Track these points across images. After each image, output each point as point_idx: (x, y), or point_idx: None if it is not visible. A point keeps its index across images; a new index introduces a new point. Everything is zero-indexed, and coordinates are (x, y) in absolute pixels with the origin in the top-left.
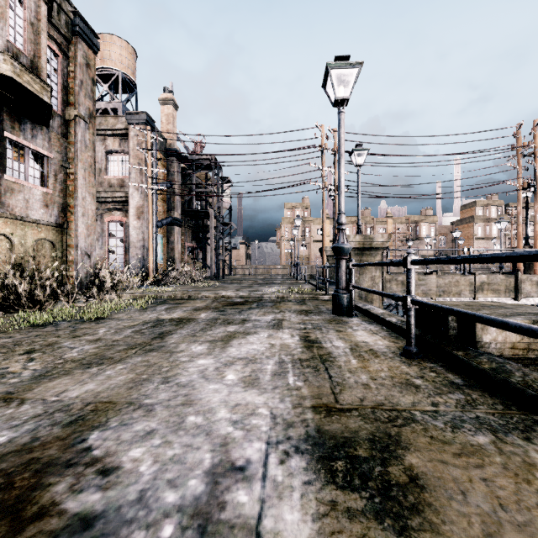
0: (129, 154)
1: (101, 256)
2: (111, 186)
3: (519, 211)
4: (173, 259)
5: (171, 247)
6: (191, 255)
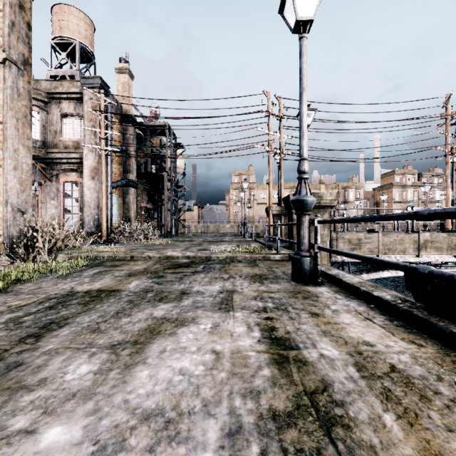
0: (83, 117)
1: (56, 215)
2: (66, 147)
3: (447, 174)
4: (129, 218)
5: (127, 207)
6: (147, 215)
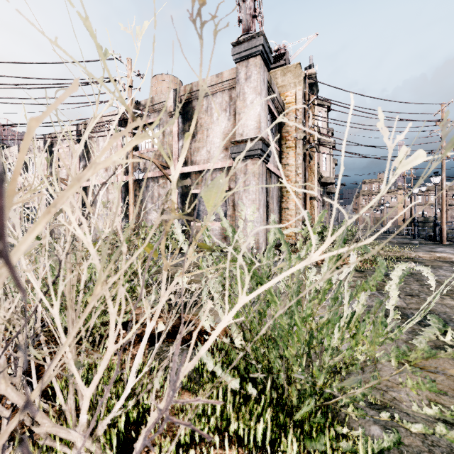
0: None
1: None
2: None
3: None
4: None
5: None
6: None
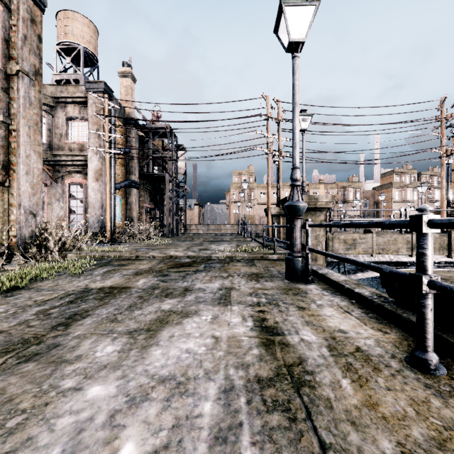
0: (88, 120)
1: (62, 216)
2: (71, 150)
3: (442, 176)
4: (131, 218)
5: (130, 207)
6: (149, 214)
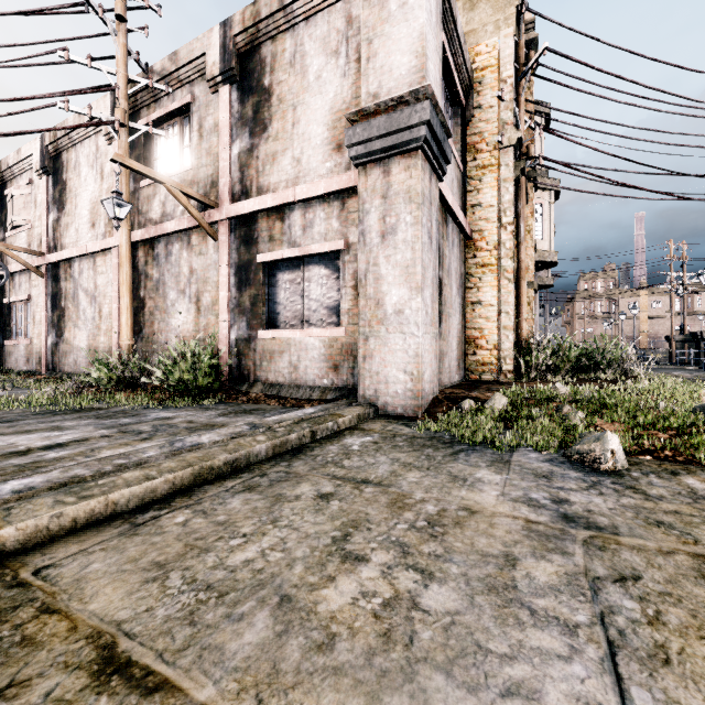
0: None
1: None
2: None
3: None
4: None
5: None
6: None
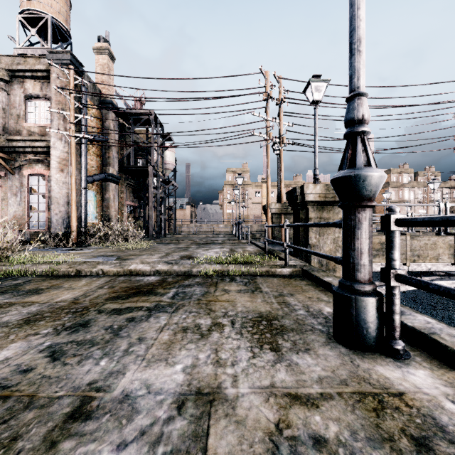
0: (50, 98)
1: (19, 214)
2: (31, 134)
3: None
4: (108, 217)
5: (107, 205)
6: (132, 213)
